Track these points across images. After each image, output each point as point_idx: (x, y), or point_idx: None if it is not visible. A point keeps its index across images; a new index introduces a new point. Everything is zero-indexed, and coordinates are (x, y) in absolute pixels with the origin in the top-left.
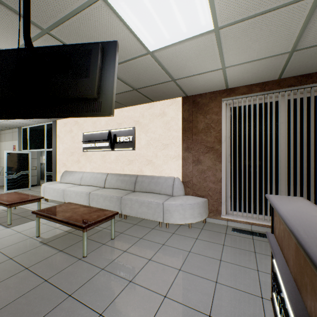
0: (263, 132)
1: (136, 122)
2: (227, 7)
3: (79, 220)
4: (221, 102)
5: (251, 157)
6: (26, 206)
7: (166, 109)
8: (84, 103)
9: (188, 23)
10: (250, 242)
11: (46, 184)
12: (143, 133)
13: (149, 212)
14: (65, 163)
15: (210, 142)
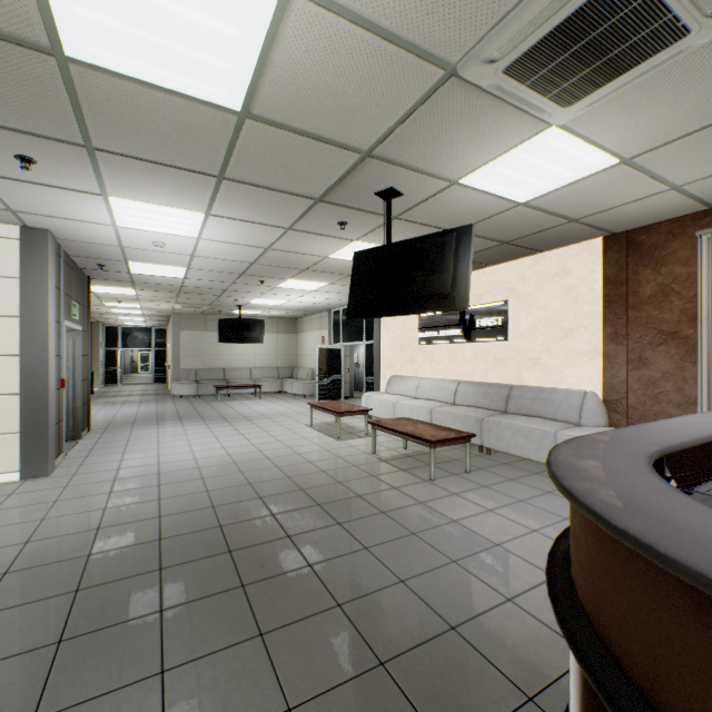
0: None
1: (509, 290)
2: (628, 143)
3: (425, 435)
4: (697, 237)
5: None
6: (348, 422)
7: (568, 263)
8: (438, 299)
9: (571, 169)
10: None
11: (369, 394)
12: (522, 311)
13: (530, 447)
14: (391, 363)
15: (669, 323)
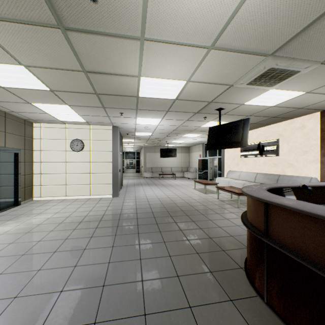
0: None
1: (279, 135)
2: (304, 89)
3: (236, 191)
4: None
5: None
6: (209, 188)
7: (305, 123)
8: (236, 143)
9: (286, 96)
10: None
11: (218, 178)
12: (285, 143)
13: None
14: (229, 165)
15: None
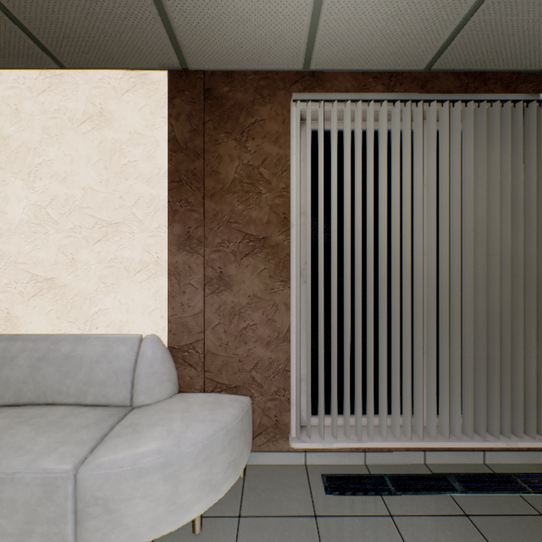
0: (396, 203)
1: None
2: None
3: None
4: (289, 107)
5: (367, 269)
6: None
7: (111, 103)
8: None
9: None
10: (395, 540)
11: None
12: (17, 179)
13: (2, 529)
14: None
15: (259, 224)
